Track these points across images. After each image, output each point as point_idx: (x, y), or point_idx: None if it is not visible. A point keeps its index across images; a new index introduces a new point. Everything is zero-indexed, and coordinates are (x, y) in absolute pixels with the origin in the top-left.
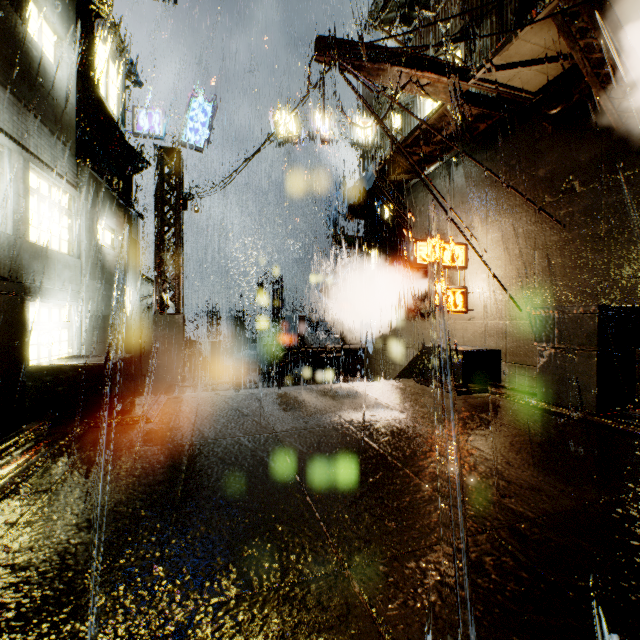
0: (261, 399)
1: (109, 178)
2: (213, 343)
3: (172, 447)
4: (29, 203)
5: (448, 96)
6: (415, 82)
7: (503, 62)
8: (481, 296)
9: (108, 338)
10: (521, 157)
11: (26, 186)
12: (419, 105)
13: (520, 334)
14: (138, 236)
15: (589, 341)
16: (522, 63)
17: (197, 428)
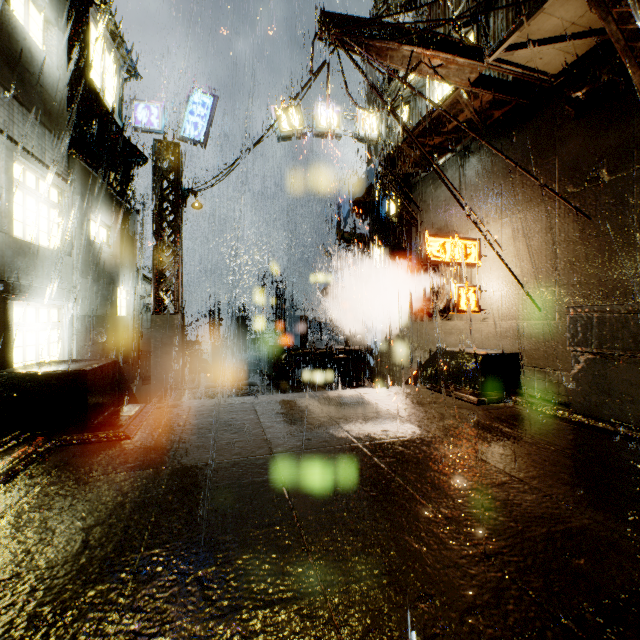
0: (258, 409)
1: (106, 173)
2: (214, 344)
3: (147, 474)
4: (12, 195)
5: (462, 79)
6: (427, 63)
7: (523, 40)
8: (495, 295)
9: (103, 339)
10: (540, 145)
11: (9, 177)
12: (428, 95)
13: (539, 336)
14: (136, 233)
15: (637, 345)
16: (544, 40)
17: (181, 447)
